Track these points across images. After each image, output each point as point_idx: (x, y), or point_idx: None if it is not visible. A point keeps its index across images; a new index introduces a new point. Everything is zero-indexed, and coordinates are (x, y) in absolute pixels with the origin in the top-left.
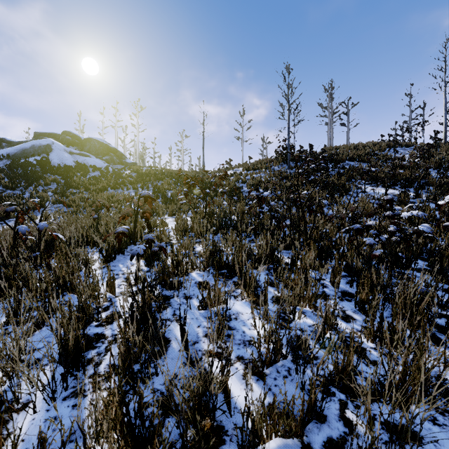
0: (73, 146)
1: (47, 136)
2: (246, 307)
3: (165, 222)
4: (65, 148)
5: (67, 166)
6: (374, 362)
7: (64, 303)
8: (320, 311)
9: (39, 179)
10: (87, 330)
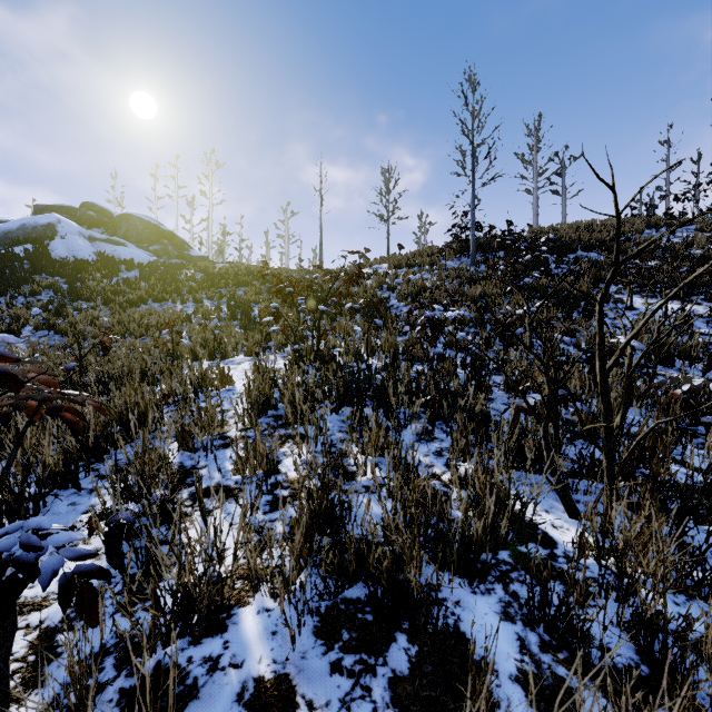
0: (98, 229)
1: (56, 211)
2: None
3: (228, 374)
4: (82, 230)
5: (80, 261)
6: None
7: None
8: None
9: (22, 283)
10: None
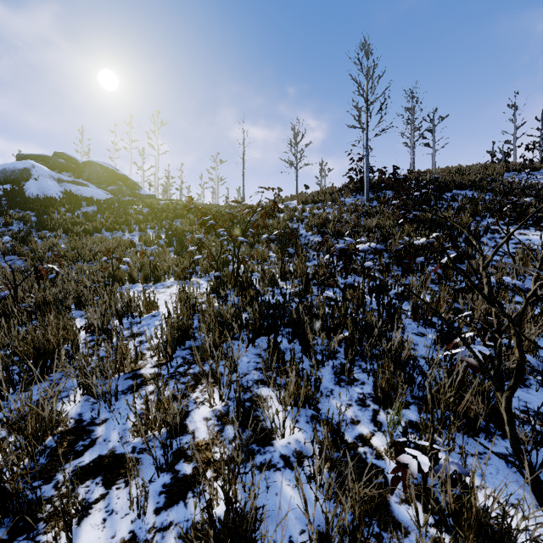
0: (67, 173)
1: (34, 159)
2: None
3: (154, 300)
4: (52, 174)
5: (48, 198)
6: None
7: None
8: None
9: None
10: None
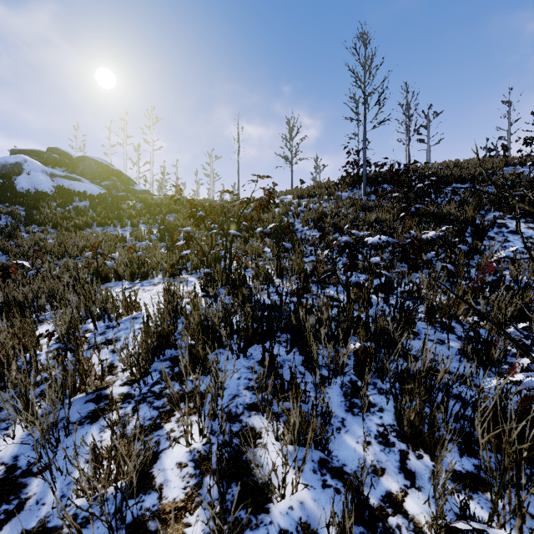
0: (60, 168)
1: (28, 154)
2: None
3: (135, 300)
4: (45, 168)
5: (39, 193)
6: None
7: None
8: None
9: None
10: None
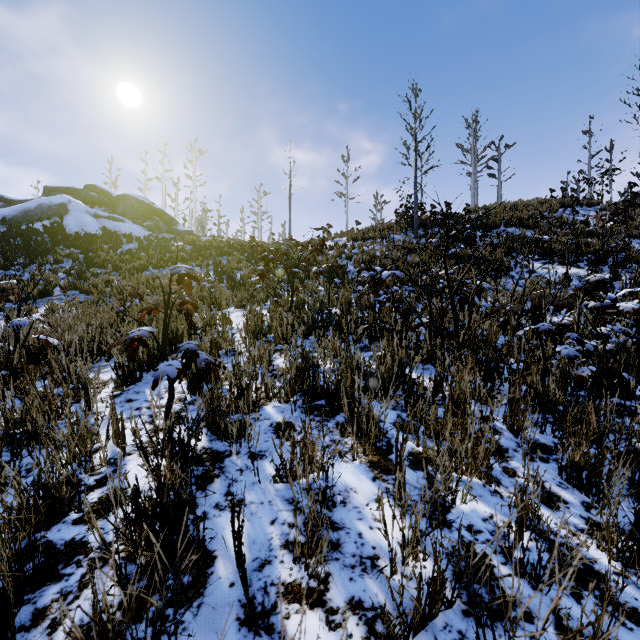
0: (100, 207)
1: (62, 192)
2: (362, 477)
3: (228, 317)
4: (88, 209)
5: (90, 235)
6: (635, 613)
7: (28, 468)
8: (497, 483)
9: (47, 253)
10: (54, 531)
